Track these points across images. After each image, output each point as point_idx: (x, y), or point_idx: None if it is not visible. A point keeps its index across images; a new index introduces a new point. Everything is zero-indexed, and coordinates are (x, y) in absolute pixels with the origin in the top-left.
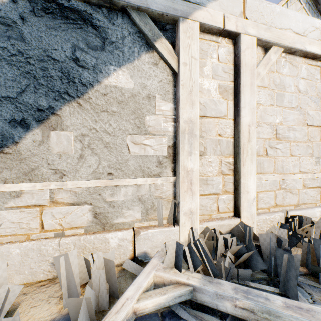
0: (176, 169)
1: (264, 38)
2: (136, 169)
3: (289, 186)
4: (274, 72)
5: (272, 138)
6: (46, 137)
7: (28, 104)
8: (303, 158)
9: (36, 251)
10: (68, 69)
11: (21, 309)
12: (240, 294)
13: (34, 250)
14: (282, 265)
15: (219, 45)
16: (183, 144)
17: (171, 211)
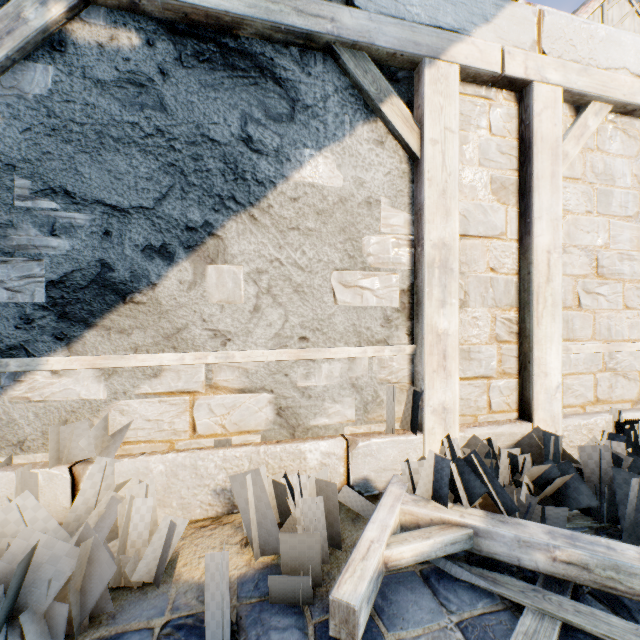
0: (416, 331)
1: (576, 89)
2: (346, 331)
3: (621, 365)
4: (592, 150)
5: (589, 275)
6: (201, 274)
7: (172, 218)
8: None
9: (189, 468)
10: (236, 157)
11: (185, 559)
12: (561, 539)
13: (187, 467)
14: (628, 498)
15: (491, 105)
16: (430, 287)
17: (408, 408)
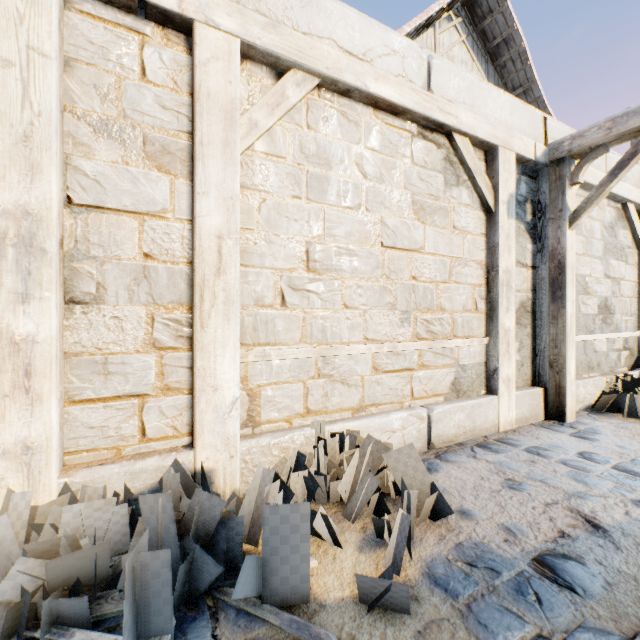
0: None
1: (262, 46)
2: None
3: (339, 370)
4: (302, 127)
5: (298, 269)
6: None
7: None
8: (372, 312)
9: None
10: None
11: None
12: None
13: None
14: (124, 583)
15: (147, 42)
16: None
17: None
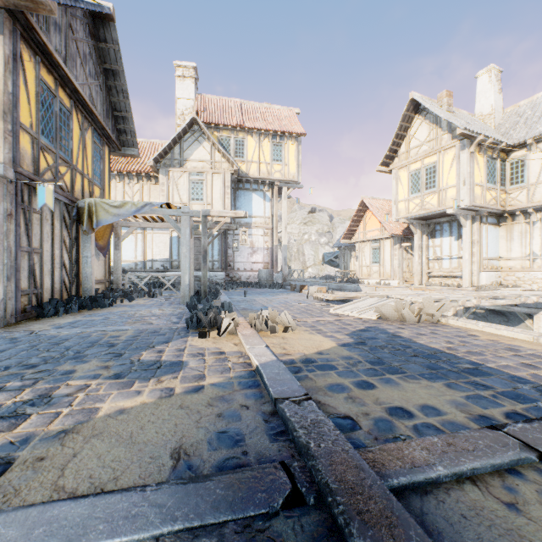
0: None
1: None
2: None
3: None
4: None
5: None
6: None
7: None
8: None
9: None
10: None
11: None
12: None
13: None
14: None
15: None
16: None
17: None
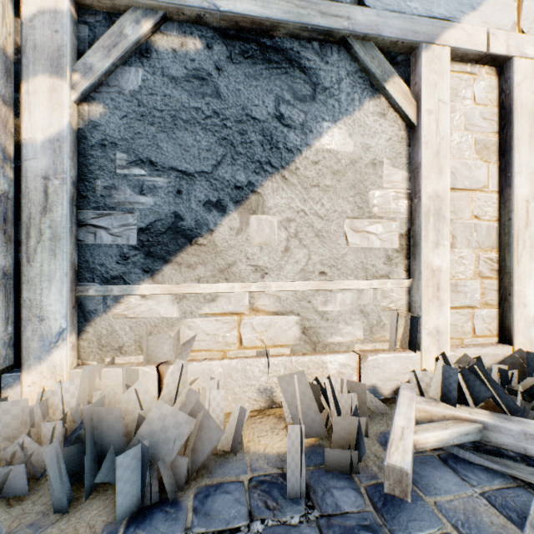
0: (412, 268)
1: None
2: (356, 268)
3: None
4: None
5: None
6: (245, 223)
7: (225, 179)
8: None
9: (240, 371)
10: (271, 130)
11: (248, 437)
12: None
13: (239, 370)
14: None
15: (475, 79)
16: (426, 231)
17: (406, 330)
